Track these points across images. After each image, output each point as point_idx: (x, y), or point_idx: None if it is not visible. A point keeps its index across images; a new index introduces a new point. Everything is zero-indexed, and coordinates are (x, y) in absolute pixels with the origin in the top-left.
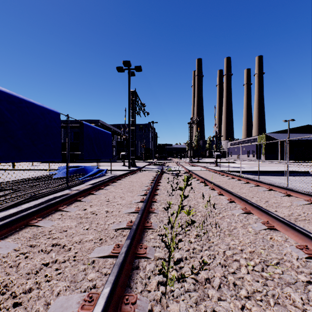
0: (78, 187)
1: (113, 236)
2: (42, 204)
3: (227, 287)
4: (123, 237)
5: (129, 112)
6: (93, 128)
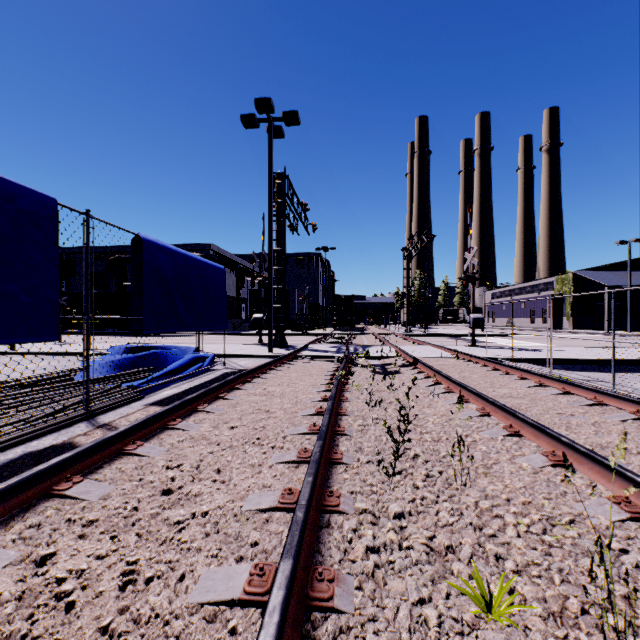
0: (121, 412)
1: None
2: None
3: None
4: None
5: (270, 220)
6: (172, 254)
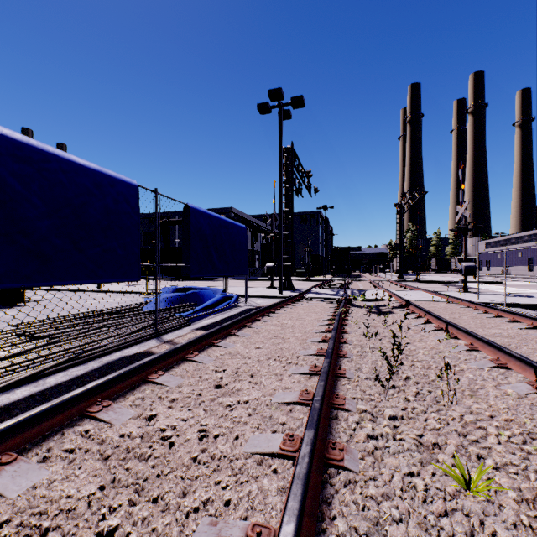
0: (177, 333)
1: None
2: (81, 379)
3: None
4: None
5: (280, 187)
6: (209, 218)
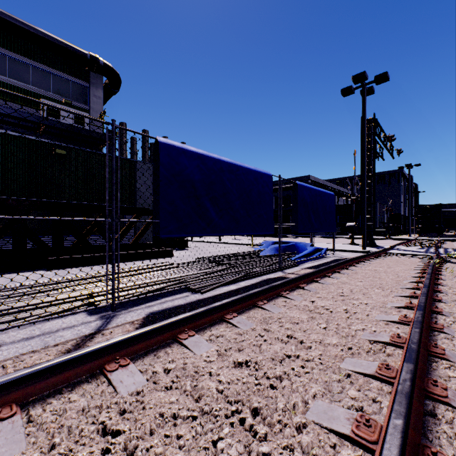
0: (292, 270)
1: (370, 349)
2: (259, 284)
3: None
4: (387, 356)
5: (363, 156)
6: (309, 190)
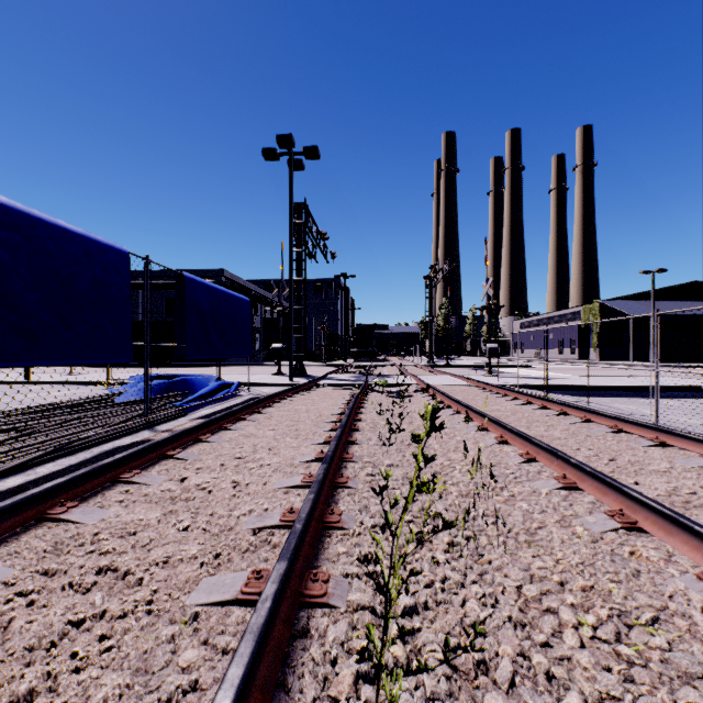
0: (173, 424)
1: (248, 547)
2: (85, 464)
3: (533, 687)
4: (271, 549)
5: (291, 252)
6: (207, 289)
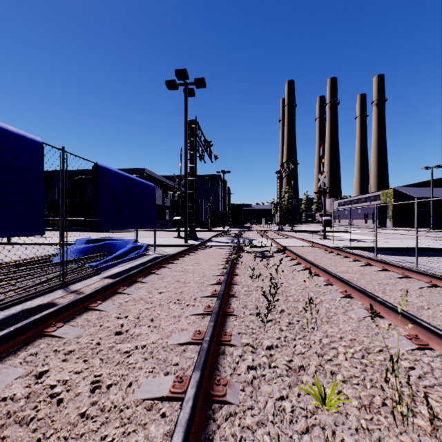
0: (85, 283)
1: None
2: None
3: None
4: None
5: (185, 152)
6: (119, 176)
